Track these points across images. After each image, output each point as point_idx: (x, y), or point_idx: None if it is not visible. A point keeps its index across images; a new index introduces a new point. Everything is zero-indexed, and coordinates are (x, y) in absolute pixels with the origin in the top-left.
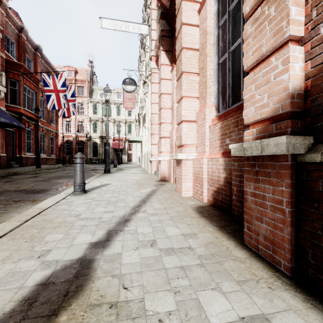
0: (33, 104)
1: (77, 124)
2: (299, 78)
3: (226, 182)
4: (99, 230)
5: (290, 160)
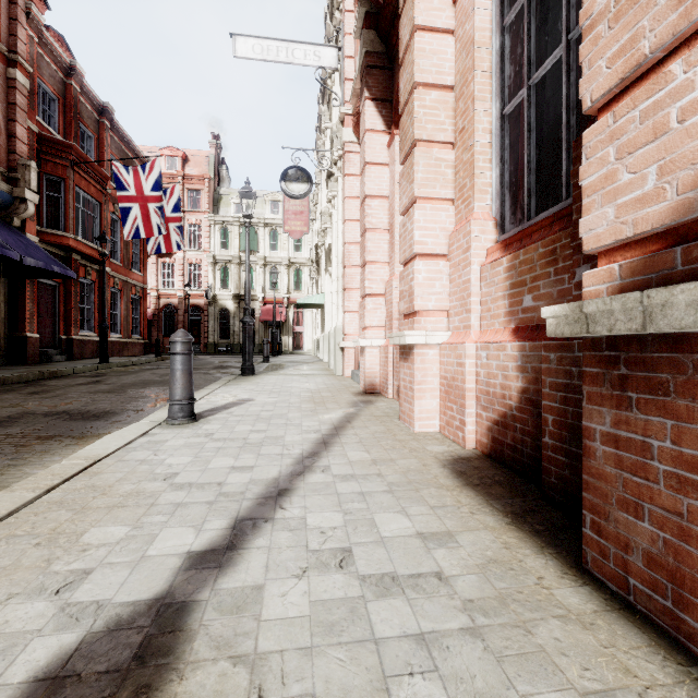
0: (95, 228)
1: (188, 271)
2: None
3: (526, 402)
4: (214, 517)
5: None
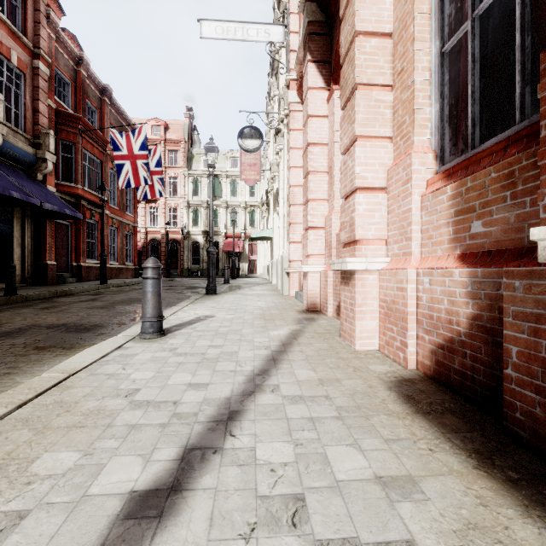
0: (98, 180)
1: (168, 213)
2: None
3: (478, 329)
4: (164, 444)
5: None
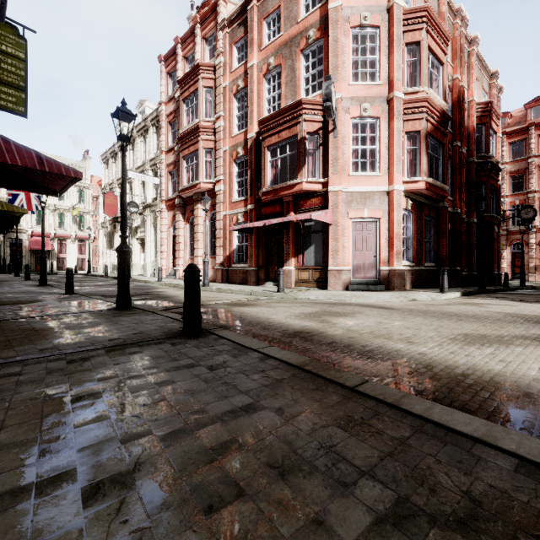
0: None
1: None
2: (222, 260)
3: (213, 274)
4: None
5: (221, 269)
